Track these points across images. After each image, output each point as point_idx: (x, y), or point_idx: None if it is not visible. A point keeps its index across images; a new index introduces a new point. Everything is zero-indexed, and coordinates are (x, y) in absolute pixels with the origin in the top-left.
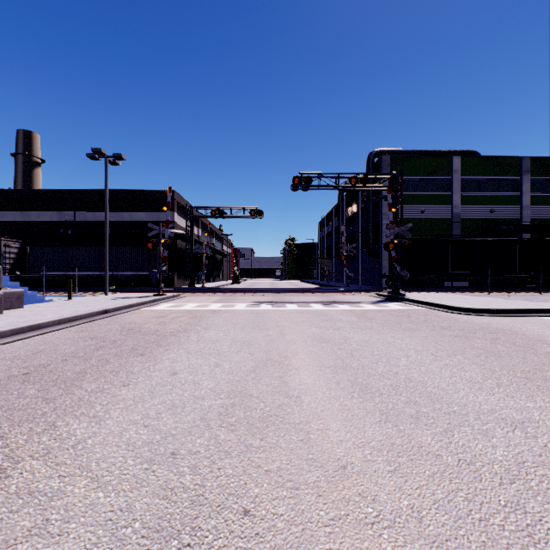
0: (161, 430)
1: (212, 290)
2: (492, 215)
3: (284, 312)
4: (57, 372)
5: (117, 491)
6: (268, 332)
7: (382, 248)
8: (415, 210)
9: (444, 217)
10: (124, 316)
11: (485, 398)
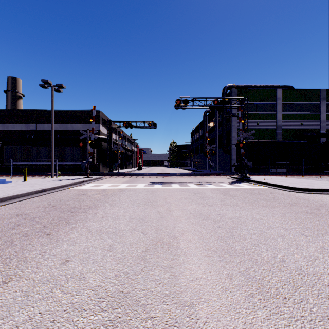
0: None
1: (123, 174)
2: (302, 126)
3: (171, 190)
4: None
5: None
6: (159, 208)
7: (232, 147)
8: (253, 123)
9: (271, 128)
10: (56, 194)
11: None
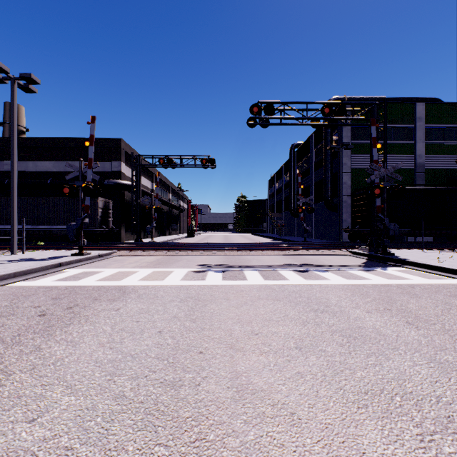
0: None
1: (156, 246)
2: None
3: (245, 295)
4: None
5: None
6: None
7: (342, 200)
8: None
9: (407, 168)
10: None
11: None
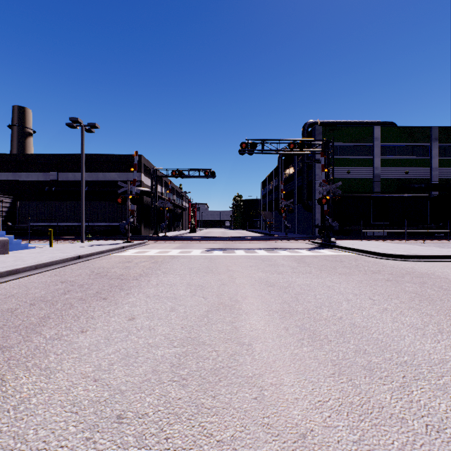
0: (110, 385)
1: (173, 238)
2: (407, 175)
3: (234, 257)
4: (21, 317)
5: None
6: (220, 276)
7: (315, 203)
8: (342, 171)
9: (367, 177)
10: (95, 261)
11: (432, 346)
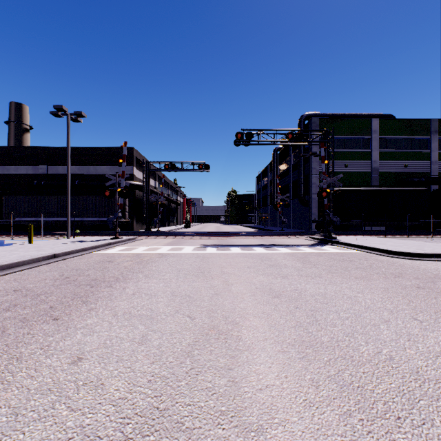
0: None
1: (165, 233)
2: (406, 169)
3: (229, 256)
4: None
5: None
6: (213, 281)
7: (312, 197)
8: (340, 164)
9: (365, 171)
10: (71, 261)
11: None
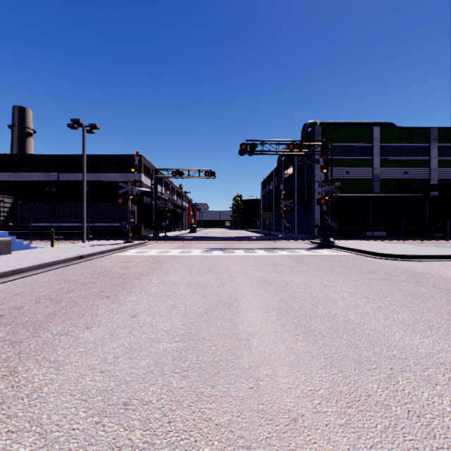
0: (116, 376)
1: (173, 238)
2: (406, 176)
3: (233, 257)
4: (28, 314)
5: (63, 450)
6: (219, 275)
7: (315, 203)
8: (342, 171)
9: (366, 178)
10: (96, 261)
11: (421, 341)
